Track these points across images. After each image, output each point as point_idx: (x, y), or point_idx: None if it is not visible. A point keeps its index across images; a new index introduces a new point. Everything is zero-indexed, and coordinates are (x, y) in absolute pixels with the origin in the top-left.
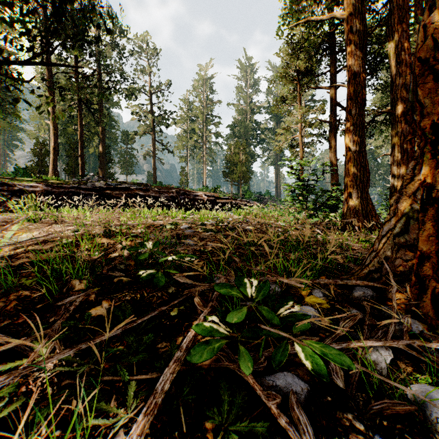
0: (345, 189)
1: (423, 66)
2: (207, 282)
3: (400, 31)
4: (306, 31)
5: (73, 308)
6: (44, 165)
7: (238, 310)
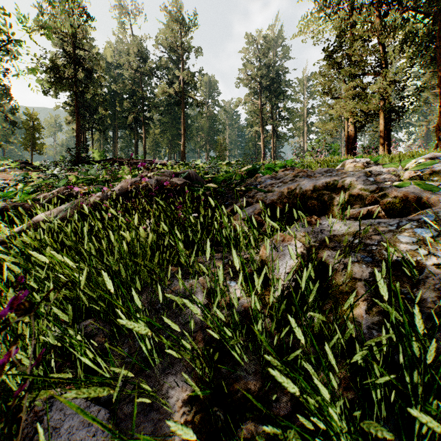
0: None
1: (435, 129)
2: None
3: None
4: None
5: None
6: None
7: None
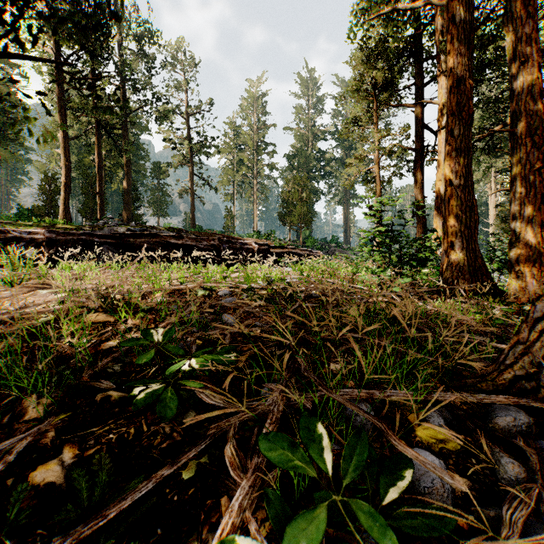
0: (444, 237)
1: None
2: (252, 396)
3: (525, 19)
4: (384, 33)
5: (1, 470)
6: (54, 205)
7: (308, 513)
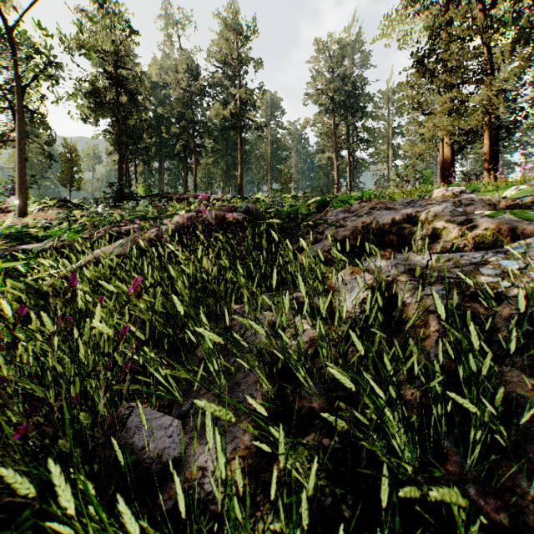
0: None
1: None
2: None
3: None
4: None
5: None
6: None
7: None
